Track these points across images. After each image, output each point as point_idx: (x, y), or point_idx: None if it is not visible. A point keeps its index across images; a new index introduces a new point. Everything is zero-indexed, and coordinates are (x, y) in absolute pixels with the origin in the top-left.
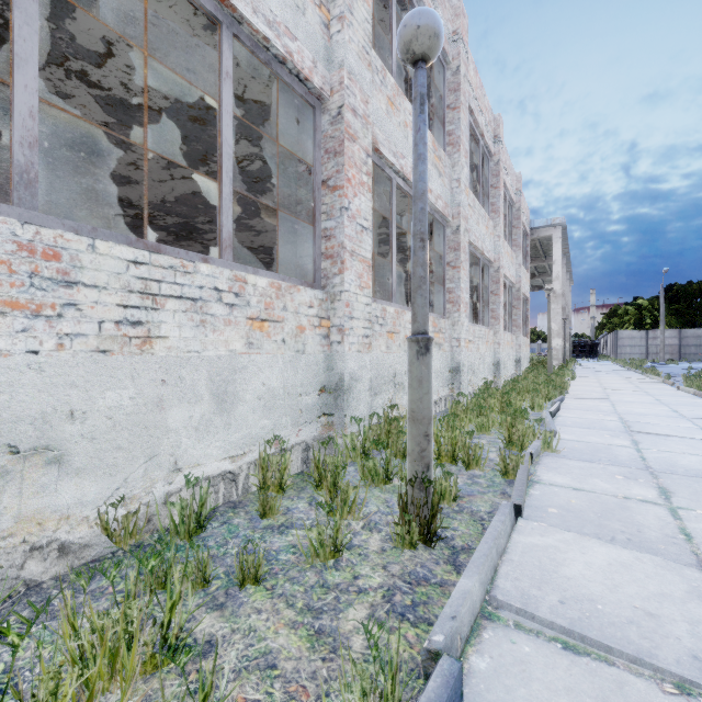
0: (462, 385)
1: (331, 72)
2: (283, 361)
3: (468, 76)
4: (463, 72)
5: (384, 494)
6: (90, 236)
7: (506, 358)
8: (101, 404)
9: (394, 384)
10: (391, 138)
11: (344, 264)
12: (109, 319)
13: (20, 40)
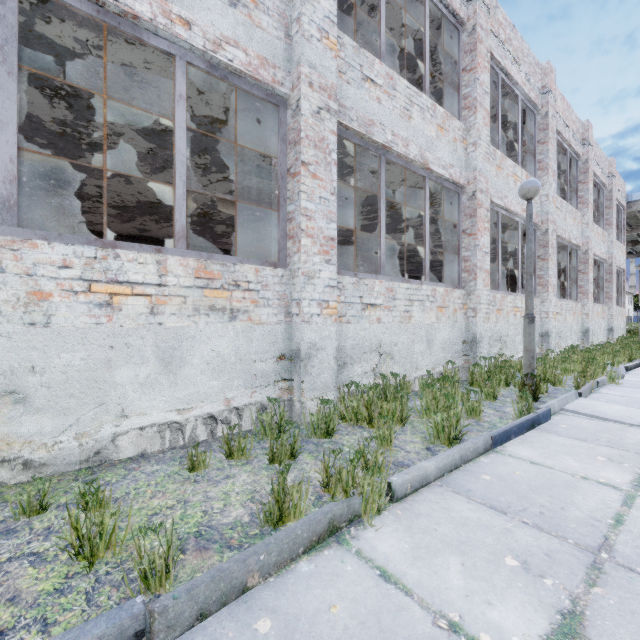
0: (550, 346)
1: (468, 173)
2: (448, 326)
3: (556, 108)
4: (551, 114)
5: (506, 390)
6: (394, 281)
7: (595, 327)
8: (400, 340)
9: (500, 342)
10: (498, 190)
11: (477, 275)
12: (402, 310)
13: (382, 221)
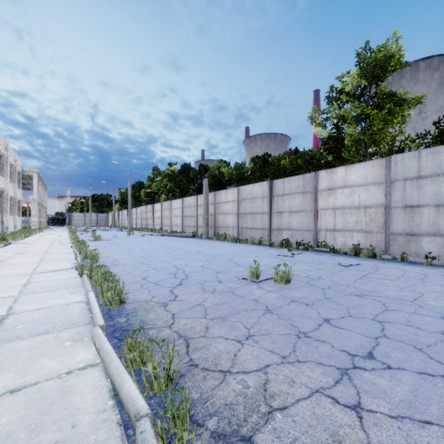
0: None
1: None
2: None
3: None
4: None
5: None
6: None
7: (10, 225)
8: None
9: None
10: None
11: None
12: None
13: None
